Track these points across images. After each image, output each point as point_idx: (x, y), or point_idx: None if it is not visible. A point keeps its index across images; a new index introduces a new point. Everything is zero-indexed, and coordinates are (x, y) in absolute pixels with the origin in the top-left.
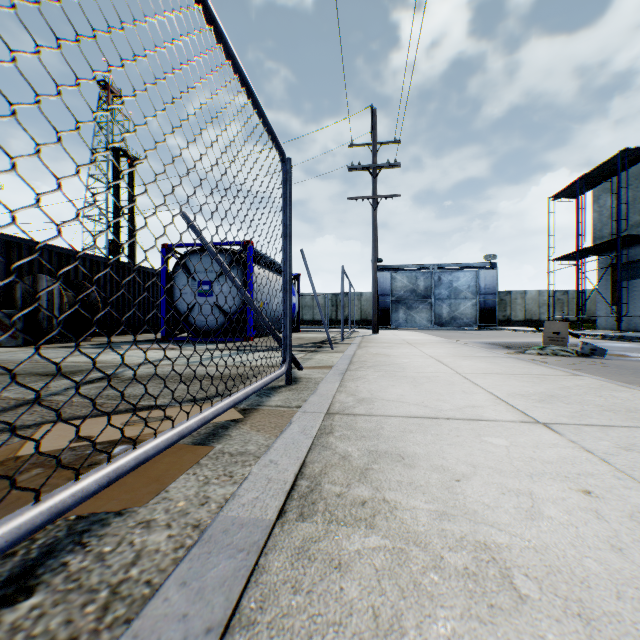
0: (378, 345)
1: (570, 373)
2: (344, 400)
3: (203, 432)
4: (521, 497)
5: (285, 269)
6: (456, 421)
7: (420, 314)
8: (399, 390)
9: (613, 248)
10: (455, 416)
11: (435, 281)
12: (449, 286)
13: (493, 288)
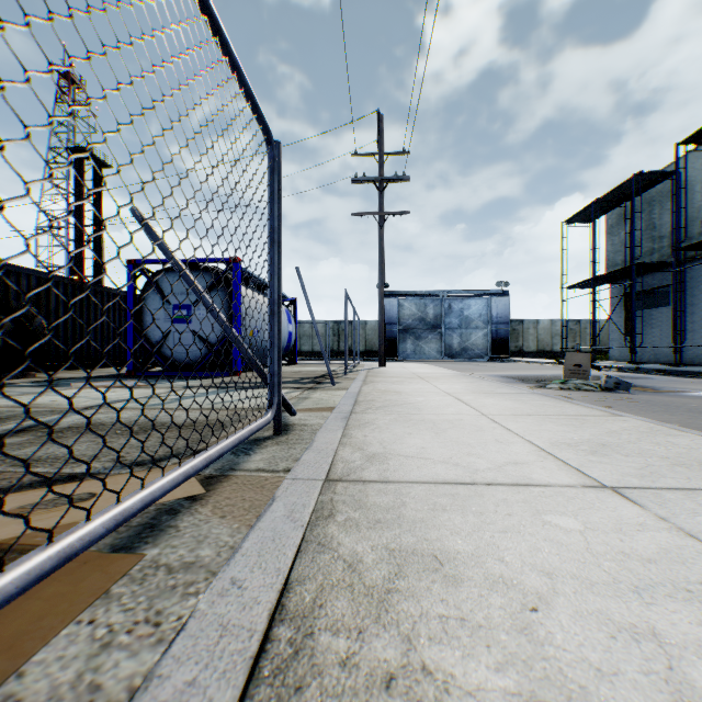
0: (386, 380)
1: (609, 413)
2: (349, 458)
3: (136, 522)
4: (644, 644)
5: (272, 285)
6: (500, 488)
7: (429, 345)
8: (418, 440)
9: (627, 276)
10: (497, 479)
11: (445, 309)
12: (460, 314)
13: (505, 317)
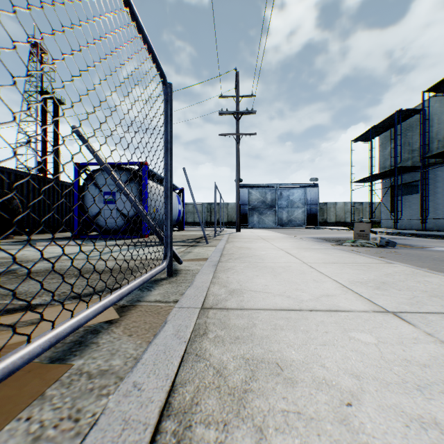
0: (241, 240)
1: (384, 261)
2: (217, 292)
3: (69, 340)
4: (430, 431)
5: (166, 178)
6: (319, 313)
7: (268, 218)
8: (263, 280)
9: (392, 175)
10: (316, 307)
11: (278, 195)
12: (287, 199)
13: (316, 200)
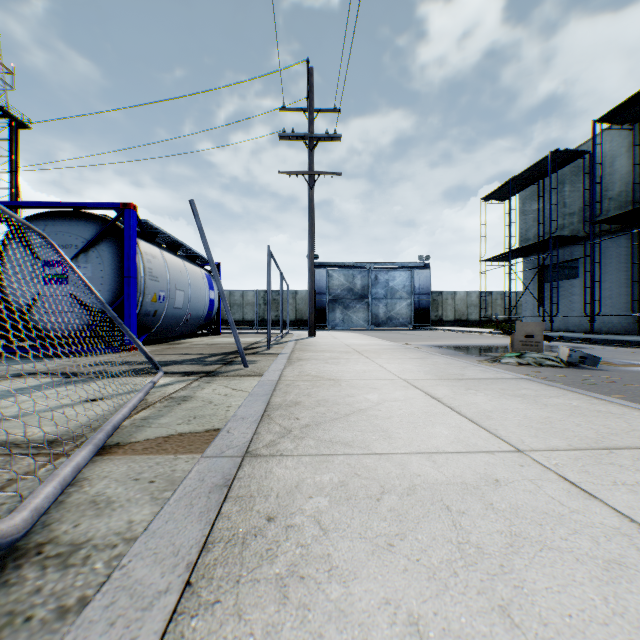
0: (317, 356)
1: None
2: None
3: None
4: None
5: None
6: None
7: (357, 314)
8: None
9: (541, 250)
10: None
11: (372, 280)
12: (386, 285)
13: (427, 288)
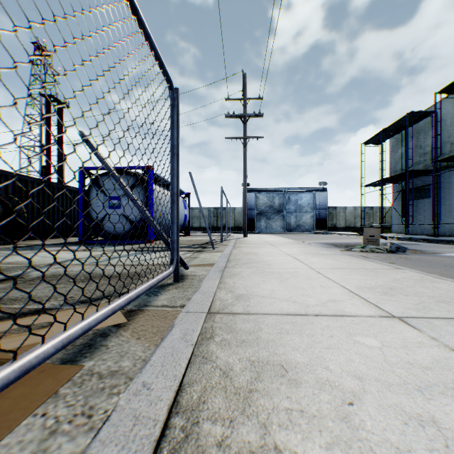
0: (248, 246)
1: (393, 267)
2: (224, 297)
3: (79, 343)
4: (427, 428)
5: (173, 183)
6: (325, 318)
7: (276, 223)
8: (269, 285)
9: (403, 178)
10: (322, 312)
11: (286, 200)
12: (295, 203)
13: (325, 205)
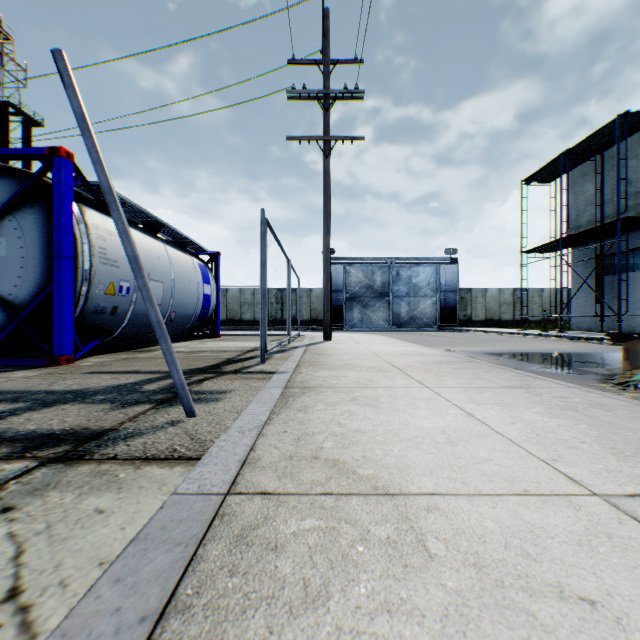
0: (336, 379)
1: None
2: None
3: None
4: None
5: None
6: None
7: (377, 313)
8: None
9: (598, 237)
10: None
11: (393, 276)
12: (408, 282)
13: (454, 285)
